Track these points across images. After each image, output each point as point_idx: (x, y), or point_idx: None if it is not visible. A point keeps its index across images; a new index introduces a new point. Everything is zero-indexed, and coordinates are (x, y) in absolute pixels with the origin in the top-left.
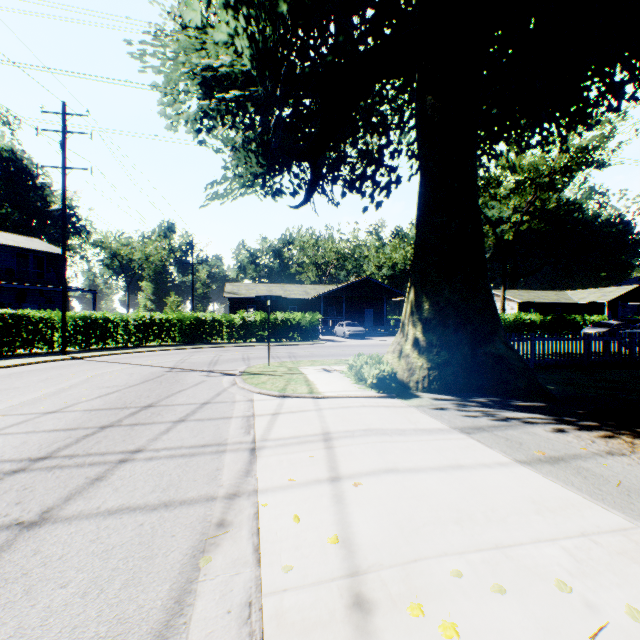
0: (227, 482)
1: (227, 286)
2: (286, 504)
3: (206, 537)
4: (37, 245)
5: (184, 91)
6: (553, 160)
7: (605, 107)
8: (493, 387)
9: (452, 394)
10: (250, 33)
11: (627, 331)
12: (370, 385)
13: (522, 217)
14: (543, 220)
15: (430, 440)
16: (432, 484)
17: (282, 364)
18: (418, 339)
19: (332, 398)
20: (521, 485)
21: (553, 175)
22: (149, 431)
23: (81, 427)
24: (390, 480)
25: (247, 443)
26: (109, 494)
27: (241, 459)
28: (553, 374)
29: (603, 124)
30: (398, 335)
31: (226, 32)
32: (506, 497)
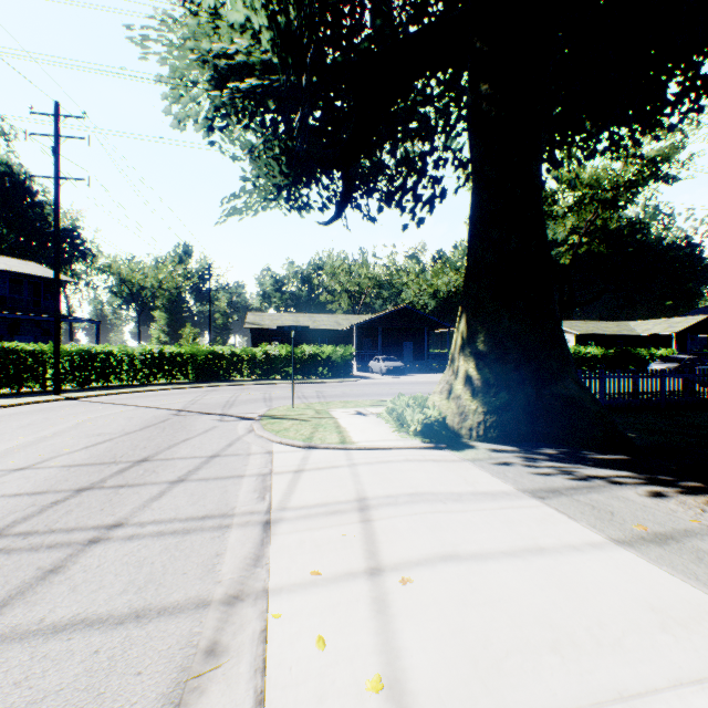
0: (228, 576)
1: (249, 316)
2: (307, 615)
3: (186, 676)
4: (33, 269)
5: (192, 82)
6: (616, 174)
7: (690, 103)
8: (563, 435)
9: (513, 444)
10: (270, 13)
11: (704, 367)
12: (414, 433)
13: (581, 238)
14: (604, 242)
15: (495, 509)
16: (508, 580)
17: (309, 406)
18: (471, 377)
19: (368, 449)
20: (629, 580)
21: (616, 190)
22: (137, 496)
23: (52, 490)
24: (450, 574)
25: (260, 514)
26: (62, 596)
27: (250, 538)
28: (628, 418)
29: (673, 132)
30: (446, 372)
31: (242, 11)
32: (613, 601)
